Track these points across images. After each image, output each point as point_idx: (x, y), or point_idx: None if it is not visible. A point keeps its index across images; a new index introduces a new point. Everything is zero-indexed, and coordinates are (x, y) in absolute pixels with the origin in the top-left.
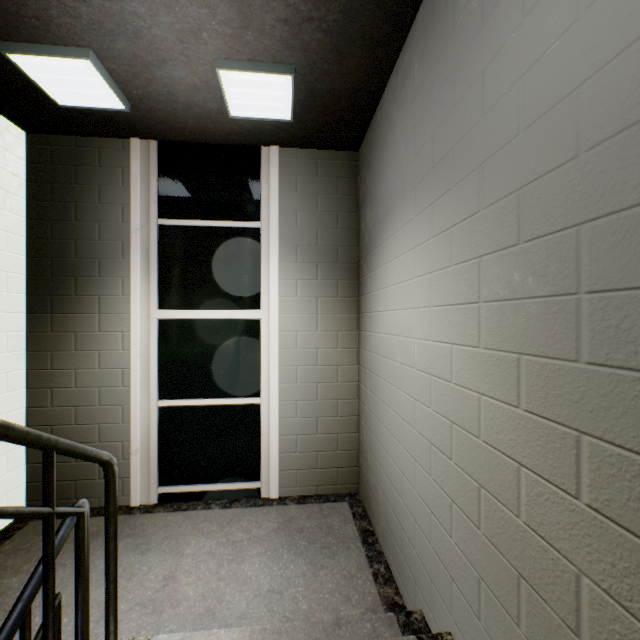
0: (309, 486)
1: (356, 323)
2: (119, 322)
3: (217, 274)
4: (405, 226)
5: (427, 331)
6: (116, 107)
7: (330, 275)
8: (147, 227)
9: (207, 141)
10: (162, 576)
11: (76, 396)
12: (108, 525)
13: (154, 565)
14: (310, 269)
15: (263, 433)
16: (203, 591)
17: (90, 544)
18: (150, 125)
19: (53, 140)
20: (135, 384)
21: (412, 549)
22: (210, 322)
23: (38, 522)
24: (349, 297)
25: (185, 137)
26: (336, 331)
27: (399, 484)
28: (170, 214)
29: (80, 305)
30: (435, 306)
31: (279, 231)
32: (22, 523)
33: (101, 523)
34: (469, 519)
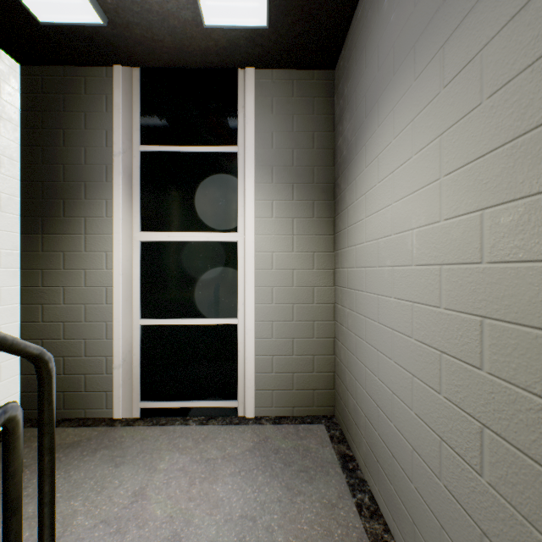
0: (285, 407)
1: (332, 244)
2: (103, 242)
3: (195, 198)
4: (397, 104)
5: (434, 211)
6: (93, 21)
7: (306, 196)
8: (130, 153)
9: (185, 65)
10: (132, 492)
11: (64, 312)
12: (41, 435)
13: (126, 479)
14: (286, 190)
15: (239, 353)
16: (171, 511)
17: (69, 453)
18: (129, 47)
19: (44, 71)
20: (117, 302)
21: (408, 482)
22: (189, 244)
23: (27, 430)
24: (325, 218)
25: (164, 61)
26: (312, 252)
27: (388, 405)
28: (151, 141)
29: (68, 226)
30: (449, 173)
31: (255, 152)
32: None
33: (83, 433)
34: (522, 453)
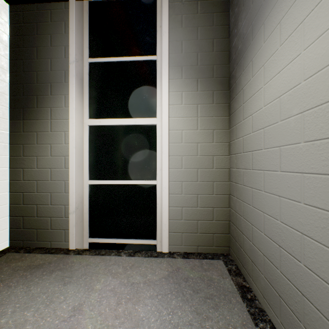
0: (191, 246)
1: (228, 123)
2: (62, 125)
3: (126, 94)
4: None
5: None
6: None
7: (207, 87)
8: (81, 63)
9: None
10: (72, 307)
11: (37, 174)
12: None
13: (69, 296)
14: (192, 83)
15: (158, 205)
16: (100, 327)
17: (33, 273)
18: None
19: (24, 8)
20: (72, 166)
21: None
22: (122, 127)
23: (11, 254)
24: (222, 103)
25: None
26: (212, 130)
27: (296, 246)
28: (96, 55)
29: (39, 114)
30: None
31: (169, 57)
32: (2, 253)
33: (47, 258)
34: None
